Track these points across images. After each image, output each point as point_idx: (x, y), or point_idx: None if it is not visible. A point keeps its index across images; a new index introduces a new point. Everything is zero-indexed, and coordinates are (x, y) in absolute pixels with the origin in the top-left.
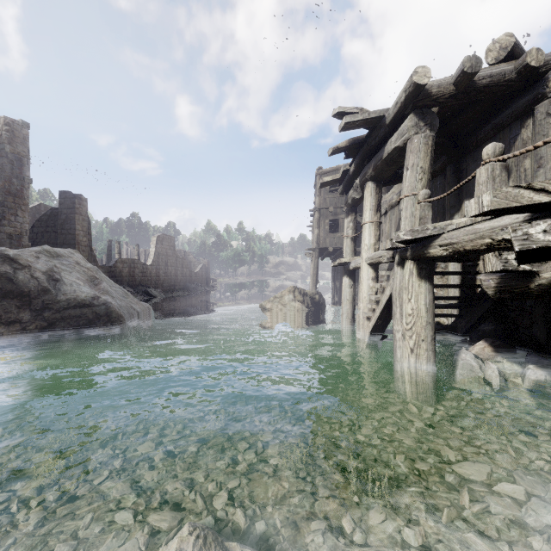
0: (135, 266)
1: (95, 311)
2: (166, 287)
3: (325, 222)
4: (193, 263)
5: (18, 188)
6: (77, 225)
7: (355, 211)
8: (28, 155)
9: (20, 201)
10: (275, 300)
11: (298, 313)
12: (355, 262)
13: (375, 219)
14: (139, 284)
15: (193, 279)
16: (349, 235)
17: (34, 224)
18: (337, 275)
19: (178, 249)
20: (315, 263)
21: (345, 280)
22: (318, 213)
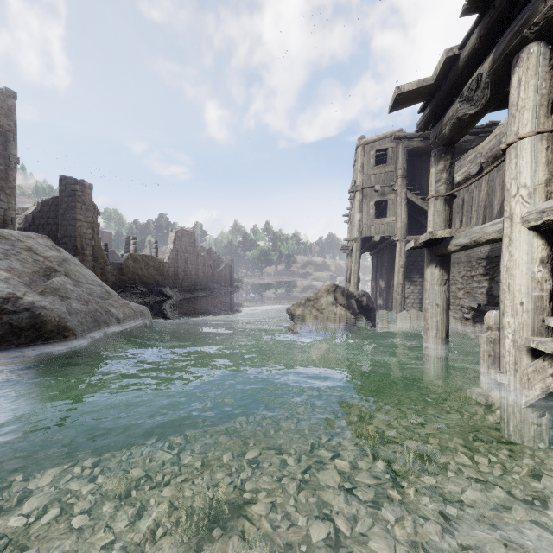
0: (150, 263)
1: (7, 321)
2: (186, 287)
3: (368, 205)
4: (216, 262)
5: (1, 168)
6: (79, 216)
7: (452, 152)
8: (15, 130)
9: (4, 184)
10: (307, 303)
11: (340, 322)
12: (474, 232)
13: (549, 125)
14: (155, 283)
15: (215, 278)
16: (440, 193)
17: (35, 215)
18: (380, 272)
19: (201, 247)
20: (356, 257)
21: (433, 271)
22: (360, 194)
